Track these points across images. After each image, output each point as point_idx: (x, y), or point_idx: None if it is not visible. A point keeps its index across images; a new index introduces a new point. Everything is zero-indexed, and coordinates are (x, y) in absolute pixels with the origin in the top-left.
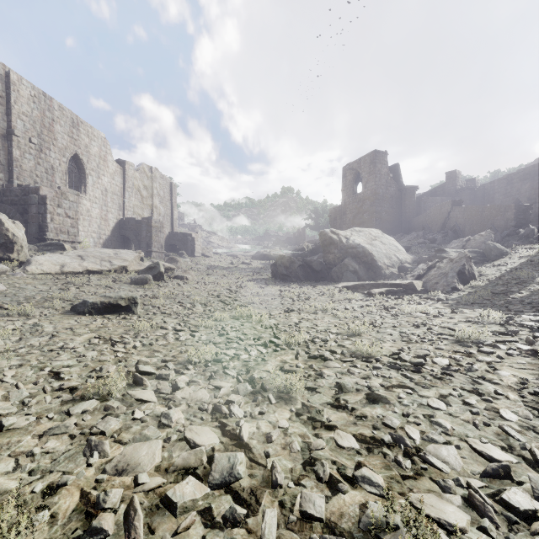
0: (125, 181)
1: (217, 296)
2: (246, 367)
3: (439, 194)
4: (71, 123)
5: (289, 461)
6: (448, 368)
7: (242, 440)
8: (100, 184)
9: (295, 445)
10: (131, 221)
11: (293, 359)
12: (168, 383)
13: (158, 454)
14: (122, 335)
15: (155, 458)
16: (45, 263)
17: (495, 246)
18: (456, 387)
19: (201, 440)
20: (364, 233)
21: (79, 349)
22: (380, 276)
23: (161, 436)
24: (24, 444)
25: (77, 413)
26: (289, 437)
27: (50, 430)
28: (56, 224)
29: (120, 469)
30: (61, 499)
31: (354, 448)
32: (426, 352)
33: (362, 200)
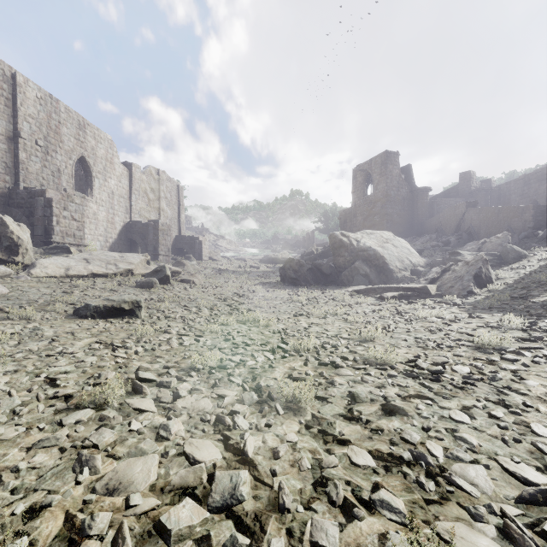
0: (131, 184)
1: (224, 299)
2: (252, 374)
3: (452, 196)
4: (77, 125)
5: (298, 480)
6: (469, 377)
7: (247, 455)
8: (107, 186)
9: (304, 462)
10: (138, 224)
11: (302, 365)
12: (169, 391)
13: (154, 471)
14: (124, 340)
15: (150, 476)
16: (49, 266)
17: (513, 248)
18: (480, 398)
19: (202, 456)
20: (375, 236)
21: (78, 354)
22: (392, 280)
23: (158, 450)
24: (10, 458)
25: (70, 424)
26: (298, 453)
27: (40, 443)
28: (62, 227)
29: (111, 488)
30: (43, 523)
31: (370, 466)
32: (445, 359)
33: (373, 202)
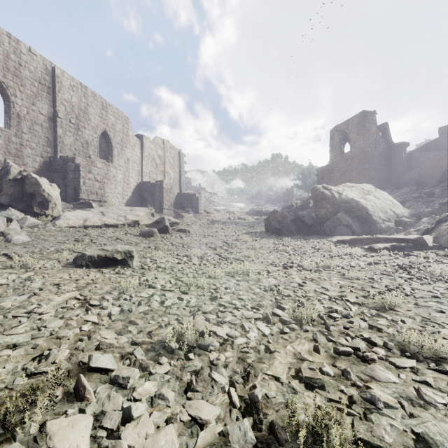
0: (142, 152)
1: (214, 248)
2: (243, 365)
3: (431, 150)
4: (101, 106)
5: None
6: None
7: None
8: (123, 154)
9: None
10: (147, 184)
11: (311, 351)
12: (123, 396)
13: None
14: (104, 296)
15: None
16: (71, 218)
17: None
18: None
19: None
20: (356, 188)
21: (48, 314)
22: (375, 230)
23: None
24: None
25: None
26: None
27: None
28: (87, 187)
29: None
30: None
31: None
32: None
33: (350, 159)
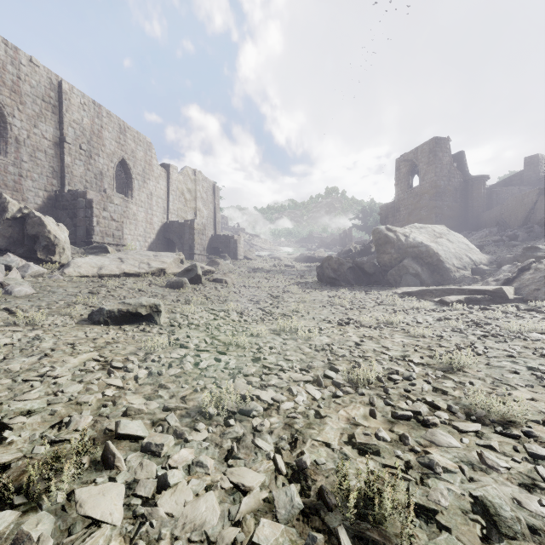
0: (169, 184)
1: (257, 302)
2: (290, 431)
3: (515, 184)
4: (118, 129)
5: None
6: None
7: None
8: (146, 188)
9: None
10: (175, 223)
11: (367, 416)
12: (157, 464)
13: None
14: (128, 357)
15: None
16: (83, 265)
17: None
18: None
19: None
20: (426, 230)
21: (64, 378)
22: (448, 280)
23: None
24: None
25: None
26: None
27: None
28: (102, 227)
29: None
30: None
31: None
32: None
33: (419, 195)
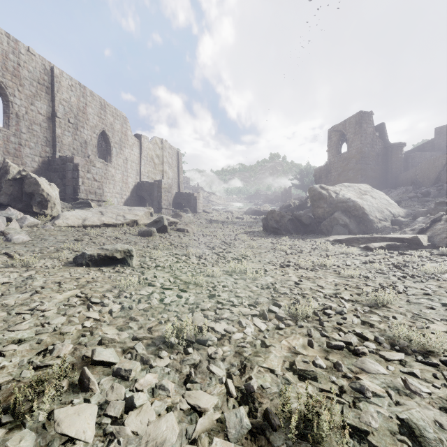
0: (141, 151)
1: (212, 247)
2: (240, 358)
3: (427, 150)
4: (99, 106)
5: None
6: None
7: None
8: (122, 154)
9: None
10: (146, 183)
11: (305, 345)
12: (126, 387)
13: None
14: (104, 294)
15: None
16: (70, 217)
17: None
18: None
19: None
20: (353, 188)
21: (51, 311)
22: (371, 230)
23: None
24: None
25: None
26: None
27: None
28: (86, 186)
29: None
30: None
31: None
32: None
33: (347, 159)
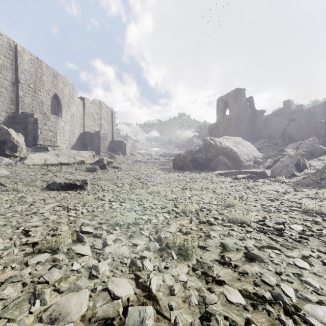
0: (84, 110)
1: (138, 179)
2: (155, 229)
3: (278, 115)
4: (52, 75)
5: (188, 314)
6: (303, 233)
7: (151, 291)
8: (70, 111)
9: (193, 299)
10: (88, 133)
11: (188, 223)
12: (101, 240)
13: (85, 304)
14: (75, 204)
15: (82, 308)
16: (35, 158)
17: (319, 147)
18: (314, 249)
19: (119, 292)
20: (231, 140)
21: (46, 213)
22: (241, 167)
23: (90, 286)
24: None
25: (33, 264)
26: (188, 290)
27: (10, 279)
28: (43, 135)
29: (53, 318)
30: None
31: (241, 304)
32: (284, 220)
33: (229, 119)
